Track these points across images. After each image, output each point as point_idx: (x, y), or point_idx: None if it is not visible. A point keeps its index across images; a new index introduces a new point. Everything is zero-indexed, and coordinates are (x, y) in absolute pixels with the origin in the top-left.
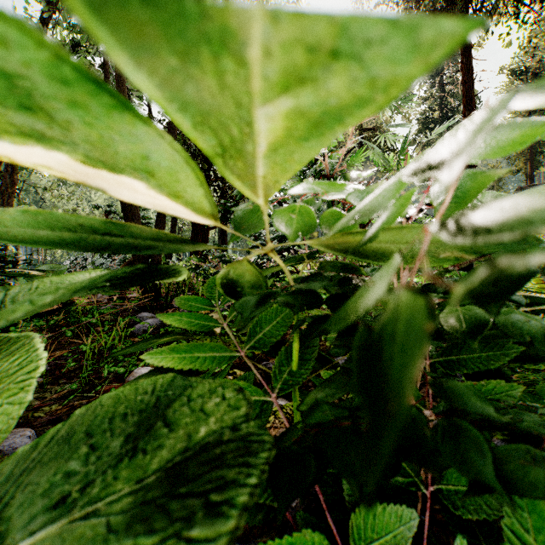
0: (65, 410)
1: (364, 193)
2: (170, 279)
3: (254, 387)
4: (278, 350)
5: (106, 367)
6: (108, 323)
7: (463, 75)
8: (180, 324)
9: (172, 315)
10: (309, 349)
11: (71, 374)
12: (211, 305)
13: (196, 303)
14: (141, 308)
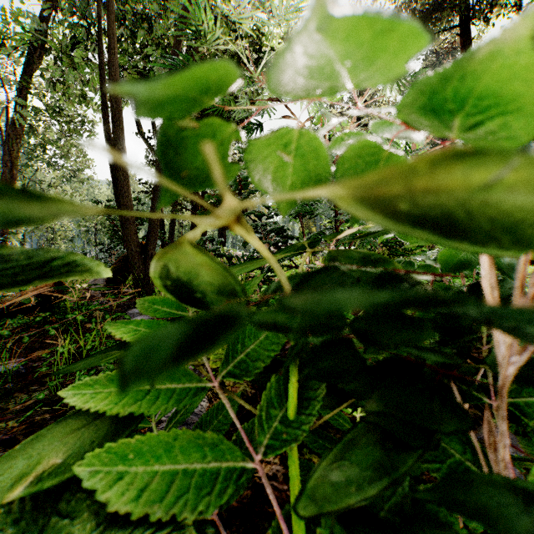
0: (23, 427)
1: (447, 82)
2: (91, 277)
3: (227, 444)
4: (268, 373)
5: (78, 374)
6: (95, 320)
7: None
8: (134, 338)
9: (126, 324)
10: (312, 381)
11: (45, 379)
12: (182, 309)
13: (163, 306)
14: (134, 304)
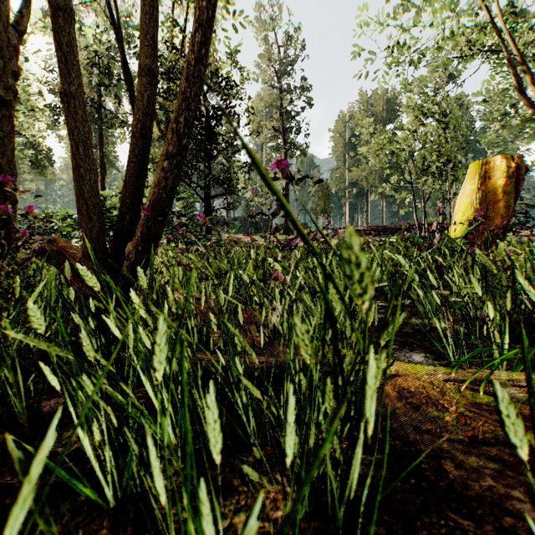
0: None
1: None
2: None
3: None
4: None
5: None
6: None
7: (101, 149)
8: None
9: None
10: None
11: None
12: None
13: None
14: None
